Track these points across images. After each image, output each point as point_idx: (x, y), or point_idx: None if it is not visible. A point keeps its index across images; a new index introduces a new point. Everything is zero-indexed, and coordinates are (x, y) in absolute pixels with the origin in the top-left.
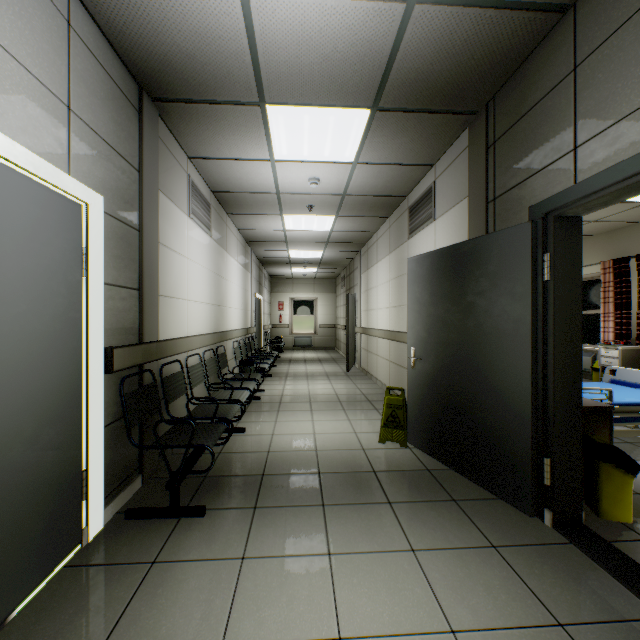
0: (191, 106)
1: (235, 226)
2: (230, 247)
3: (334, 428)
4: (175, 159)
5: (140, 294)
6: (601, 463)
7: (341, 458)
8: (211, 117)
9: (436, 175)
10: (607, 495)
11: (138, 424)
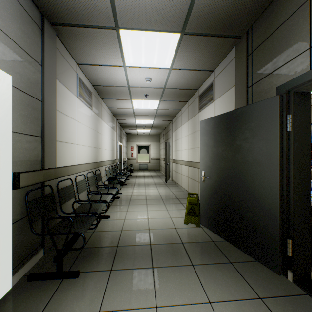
0: (75, 29)
1: (106, 106)
2: (103, 117)
3: (159, 215)
4: (68, 63)
5: (42, 139)
6: None
7: (163, 234)
8: (87, 37)
9: (215, 76)
10: None
11: (41, 218)
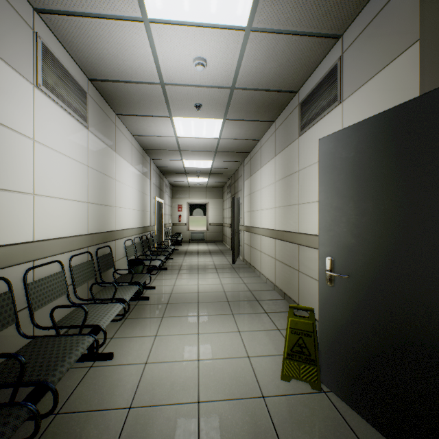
0: None
1: (129, 131)
2: (122, 149)
3: (223, 348)
4: None
5: None
6: None
7: (234, 425)
8: None
9: (344, 47)
10: None
11: None
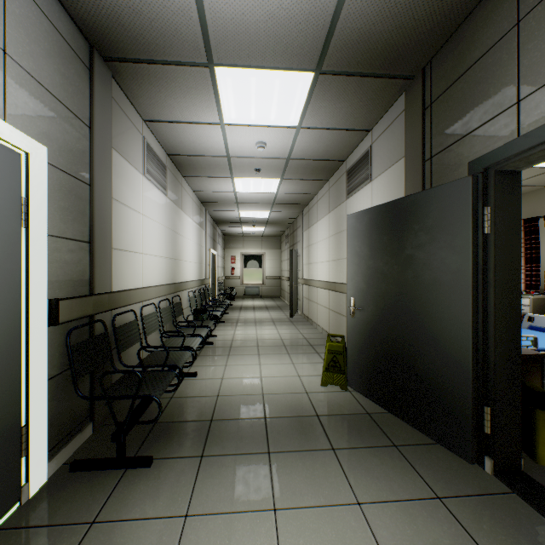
0: (142, 66)
1: (190, 188)
2: (186, 206)
3: (279, 371)
4: (129, 120)
5: (91, 247)
6: (538, 411)
7: (286, 402)
8: (162, 78)
9: (373, 139)
10: (544, 442)
11: (89, 373)
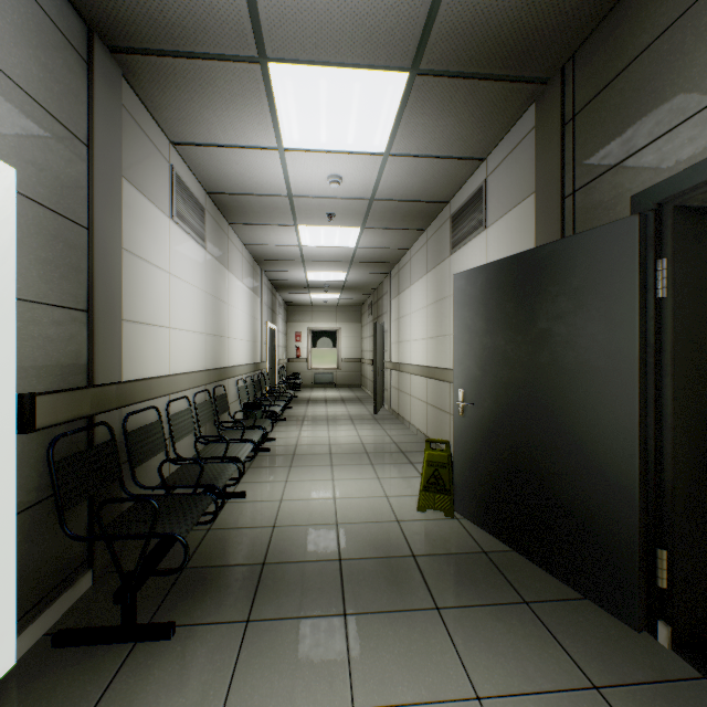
0: (165, 61)
1: (240, 240)
2: (233, 265)
3: (360, 490)
4: (150, 141)
5: (89, 317)
6: None
7: (369, 535)
8: (194, 80)
9: (488, 171)
10: None
11: (86, 499)
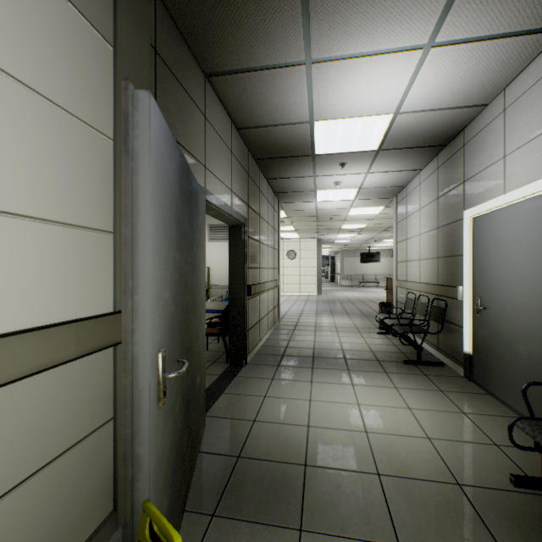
0: None
1: None
2: None
3: None
4: None
5: None
6: None
7: None
8: None
9: None
10: None
11: None
